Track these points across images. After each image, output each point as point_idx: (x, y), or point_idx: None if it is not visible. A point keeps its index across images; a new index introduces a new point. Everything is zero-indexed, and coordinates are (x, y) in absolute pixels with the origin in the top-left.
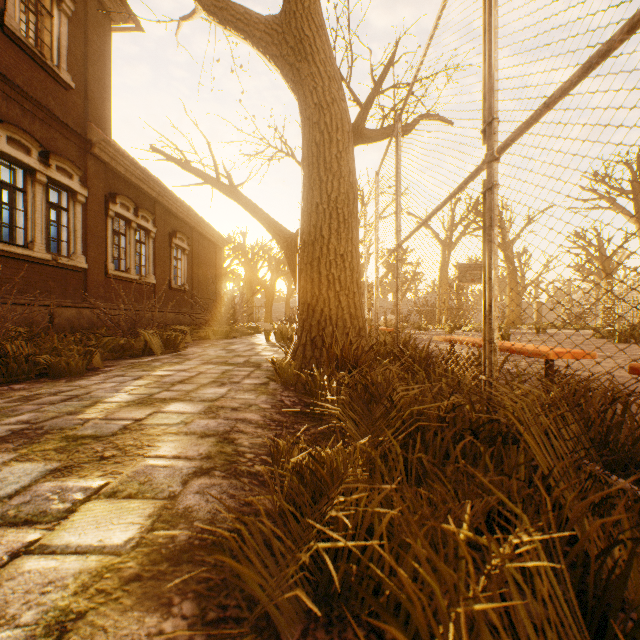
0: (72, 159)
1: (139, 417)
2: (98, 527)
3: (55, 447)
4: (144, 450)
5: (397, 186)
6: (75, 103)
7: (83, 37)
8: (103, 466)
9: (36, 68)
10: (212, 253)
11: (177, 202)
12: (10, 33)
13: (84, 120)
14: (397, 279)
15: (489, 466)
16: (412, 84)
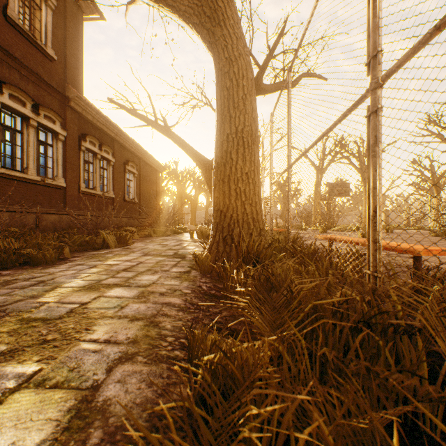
0: (55, 110)
1: (85, 301)
2: (16, 424)
3: (9, 330)
4: (81, 333)
5: (288, 121)
6: (57, 70)
7: (63, 24)
8: (42, 350)
9: (30, 46)
10: (154, 176)
11: (129, 140)
12: (11, 21)
13: (64, 82)
14: (288, 192)
15: (390, 360)
16: (301, 41)
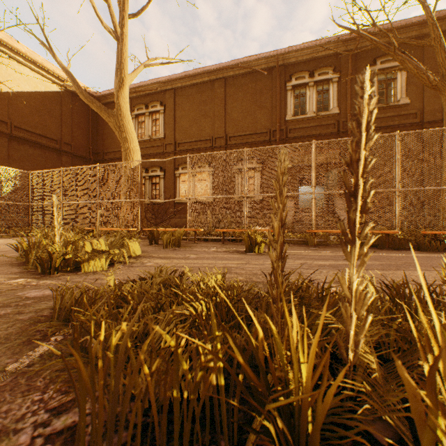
0: None
1: None
2: None
3: None
4: None
5: None
6: None
7: None
8: None
9: None
10: None
11: None
12: None
13: None
14: None
15: None
16: None
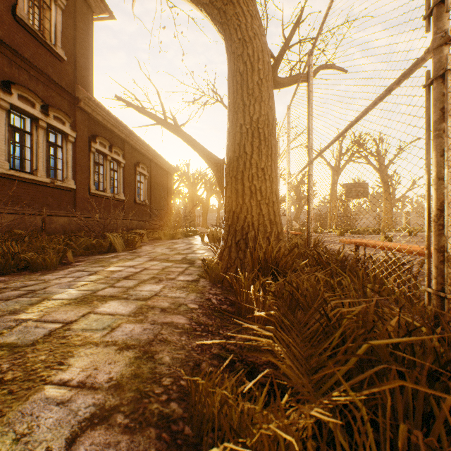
0: (65, 111)
1: (71, 319)
2: None
3: None
4: (51, 370)
5: (309, 111)
6: (67, 71)
7: (73, 24)
8: None
9: (39, 46)
10: (165, 178)
11: (140, 141)
12: (20, 21)
13: (73, 83)
14: (309, 190)
15: None
16: (325, 17)
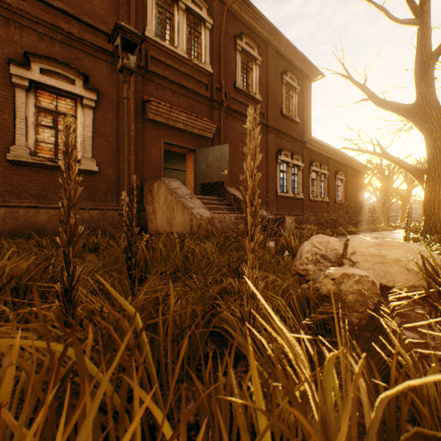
0: (298, 152)
1: None
2: None
3: None
4: None
5: None
6: (299, 128)
7: (301, 97)
8: None
9: (288, 122)
10: (358, 178)
11: (339, 155)
12: (283, 115)
13: (301, 133)
14: None
15: None
16: None
